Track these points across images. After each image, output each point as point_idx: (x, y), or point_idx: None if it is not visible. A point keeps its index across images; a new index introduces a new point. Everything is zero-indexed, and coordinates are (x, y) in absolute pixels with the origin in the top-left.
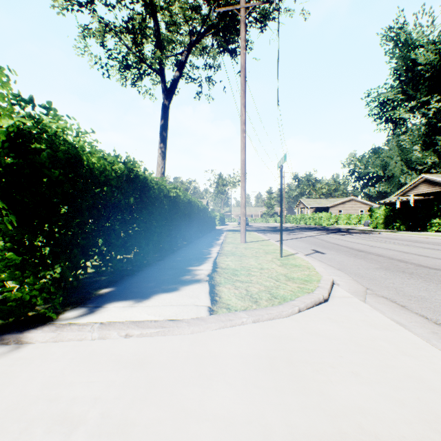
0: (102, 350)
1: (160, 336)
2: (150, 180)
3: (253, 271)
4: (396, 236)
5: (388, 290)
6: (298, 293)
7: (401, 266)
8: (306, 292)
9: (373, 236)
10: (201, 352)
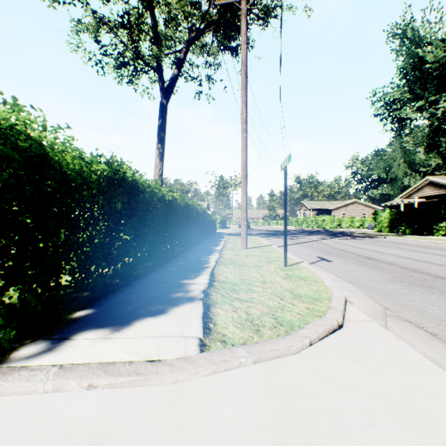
0: (51, 412)
1: (133, 387)
2: (142, 182)
3: (254, 285)
4: (403, 241)
5: (410, 310)
6: (308, 318)
7: (416, 277)
8: (316, 316)
9: (378, 241)
10: (184, 418)
